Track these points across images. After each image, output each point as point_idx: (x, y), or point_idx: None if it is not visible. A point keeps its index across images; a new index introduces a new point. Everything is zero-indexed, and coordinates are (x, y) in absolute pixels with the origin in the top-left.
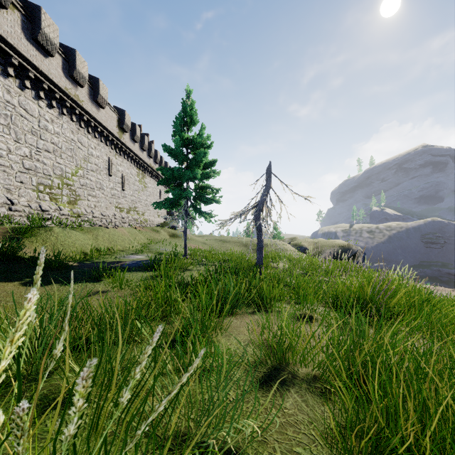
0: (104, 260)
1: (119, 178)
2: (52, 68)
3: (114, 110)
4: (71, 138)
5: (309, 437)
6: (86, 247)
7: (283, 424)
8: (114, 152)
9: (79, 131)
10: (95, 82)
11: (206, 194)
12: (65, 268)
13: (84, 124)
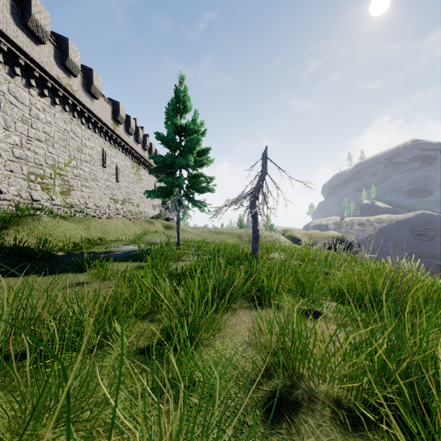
0: (95, 250)
1: (114, 170)
2: (44, 56)
3: (109, 102)
4: (64, 128)
5: None
6: (76, 237)
7: None
8: (109, 144)
9: (72, 122)
10: (89, 73)
11: (199, 182)
12: (49, 258)
13: (77, 115)
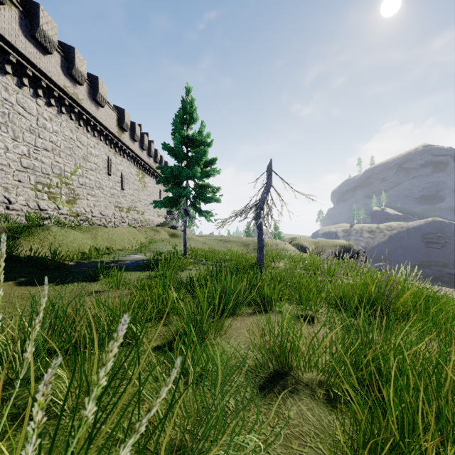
0: (103, 260)
1: (119, 178)
2: (51, 66)
3: (114, 109)
4: (70, 136)
5: (316, 451)
6: (84, 247)
7: (287, 436)
8: (114, 151)
9: (78, 130)
10: (94, 81)
11: (206, 193)
12: (62, 267)
13: (83, 123)
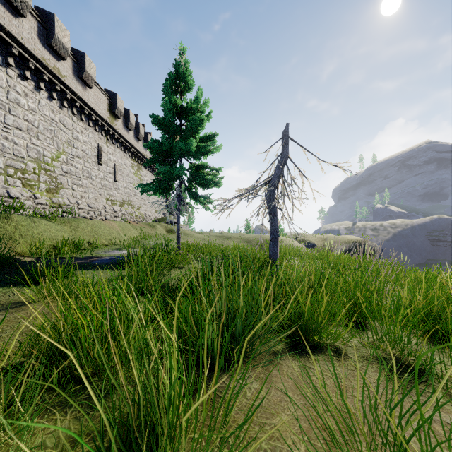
0: (77, 255)
1: (111, 168)
2: (24, 31)
3: (105, 92)
4: (51, 117)
5: None
6: (58, 240)
7: None
8: (105, 139)
9: (61, 111)
10: (80, 57)
11: (203, 174)
12: (4, 264)
13: (67, 104)
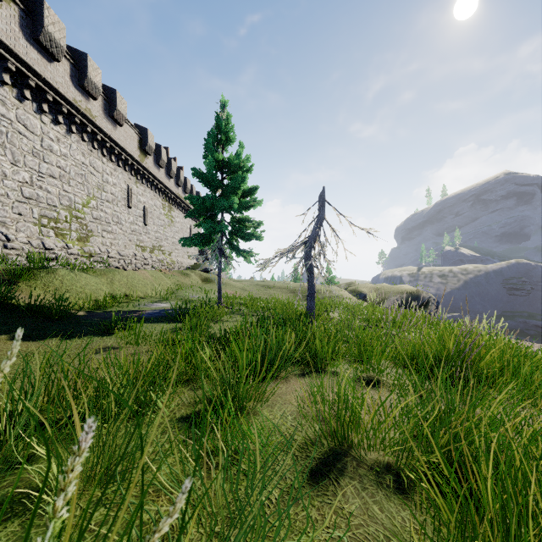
0: (120, 309)
1: (141, 211)
2: (58, 76)
3: (135, 128)
4: (82, 161)
5: None
6: (98, 293)
7: (348, 541)
8: (135, 179)
9: (91, 153)
10: (111, 94)
11: (245, 228)
12: (69, 318)
13: (97, 145)
